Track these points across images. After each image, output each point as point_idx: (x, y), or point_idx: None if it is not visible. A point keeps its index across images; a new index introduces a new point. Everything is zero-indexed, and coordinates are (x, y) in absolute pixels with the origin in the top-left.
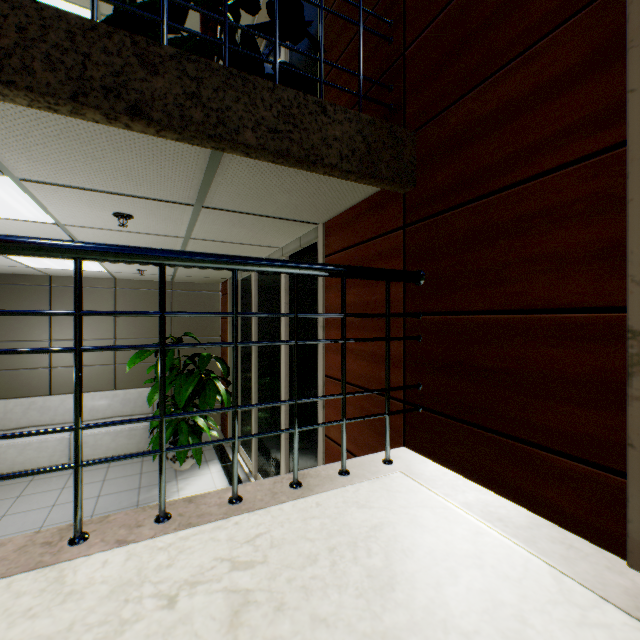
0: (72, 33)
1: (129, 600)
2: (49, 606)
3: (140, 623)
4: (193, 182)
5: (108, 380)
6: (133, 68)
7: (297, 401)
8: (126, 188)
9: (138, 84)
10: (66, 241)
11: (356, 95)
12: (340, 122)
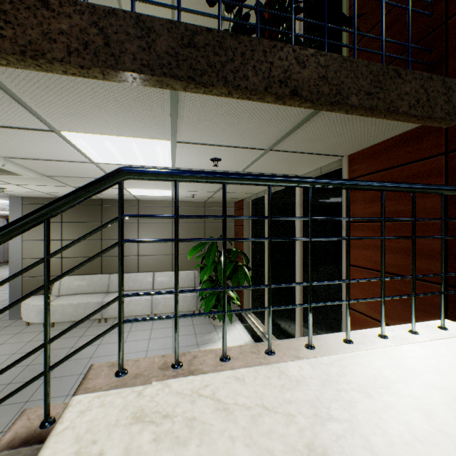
0: (264, 51)
1: (339, 390)
2: (292, 385)
3: (360, 403)
4: (279, 134)
5: (168, 264)
6: (293, 66)
7: (384, 279)
8: (233, 142)
9: (295, 76)
10: (266, 175)
11: (405, 60)
12: (408, 81)
